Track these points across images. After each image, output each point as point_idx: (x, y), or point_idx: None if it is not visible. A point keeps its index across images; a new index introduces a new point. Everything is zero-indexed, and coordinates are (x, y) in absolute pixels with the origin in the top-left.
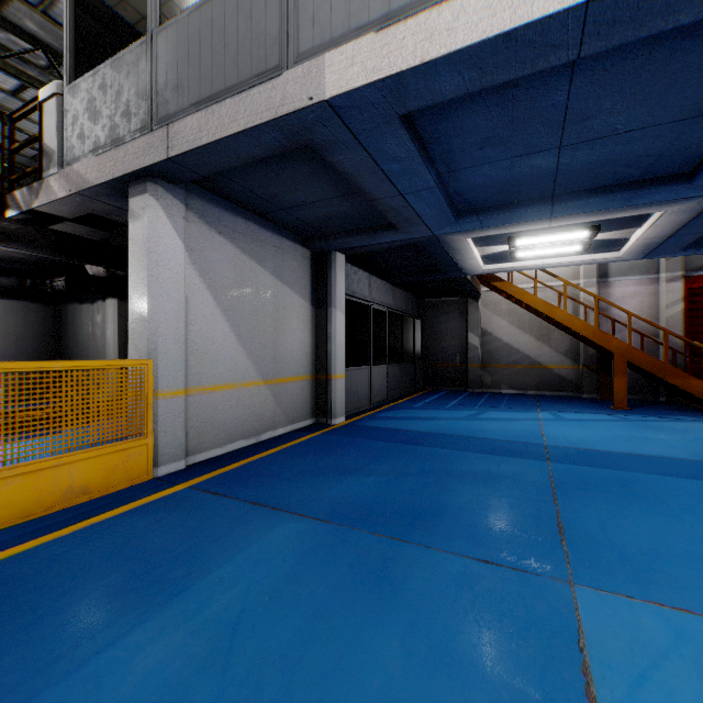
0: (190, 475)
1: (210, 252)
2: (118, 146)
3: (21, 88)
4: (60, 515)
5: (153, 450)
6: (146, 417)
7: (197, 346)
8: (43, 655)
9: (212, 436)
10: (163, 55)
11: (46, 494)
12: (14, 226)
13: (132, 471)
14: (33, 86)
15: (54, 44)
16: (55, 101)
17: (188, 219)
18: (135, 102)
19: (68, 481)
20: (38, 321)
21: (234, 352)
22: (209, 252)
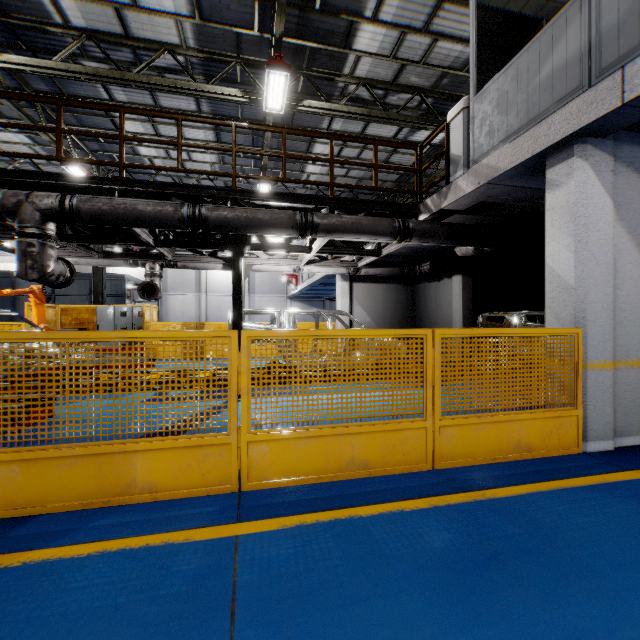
0: (630, 461)
1: (636, 203)
2: (538, 123)
3: (398, 132)
4: (519, 466)
5: (580, 423)
6: (575, 388)
7: (622, 314)
8: None
9: (639, 419)
10: None
11: (503, 443)
12: (427, 226)
13: (563, 440)
14: (412, 123)
15: (425, 84)
16: (461, 116)
17: (613, 171)
18: (562, 69)
19: (517, 436)
20: (402, 298)
21: None
22: (635, 203)
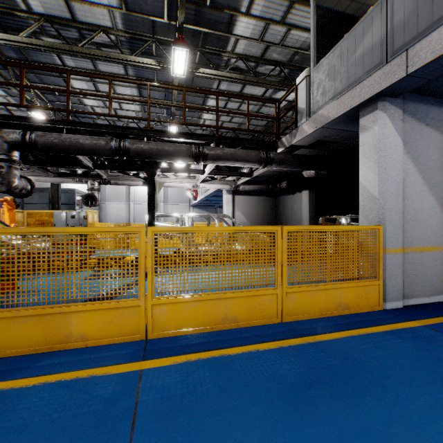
0: (413, 314)
1: (418, 141)
2: (354, 87)
3: (265, 91)
4: (339, 319)
5: (381, 289)
6: (377, 266)
7: (409, 216)
8: (428, 438)
9: (420, 287)
10: (399, 2)
11: (329, 304)
12: (282, 156)
13: (370, 301)
14: (274, 86)
15: (283, 59)
16: (305, 81)
17: (403, 120)
18: (369, 51)
19: (339, 299)
20: (268, 206)
21: (437, 220)
22: (417, 142)
